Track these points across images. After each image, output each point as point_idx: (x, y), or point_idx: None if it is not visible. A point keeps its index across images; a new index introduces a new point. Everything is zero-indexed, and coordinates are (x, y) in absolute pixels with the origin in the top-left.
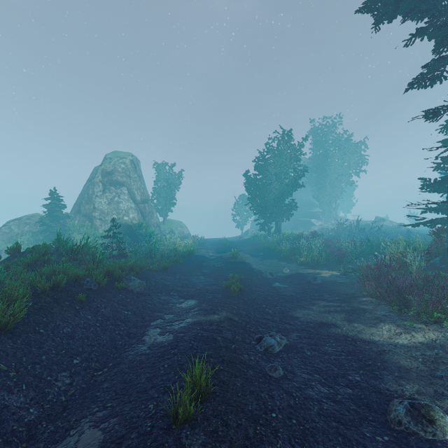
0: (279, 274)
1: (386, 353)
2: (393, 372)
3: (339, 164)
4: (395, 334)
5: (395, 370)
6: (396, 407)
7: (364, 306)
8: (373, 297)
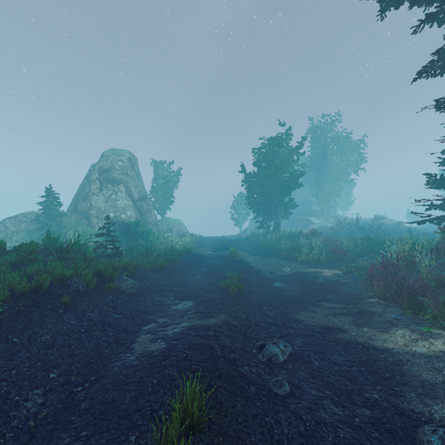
0: (279, 273)
1: (404, 364)
2: (416, 388)
3: (337, 162)
4: (410, 341)
5: (418, 386)
6: (429, 437)
7: (372, 308)
8: (381, 298)
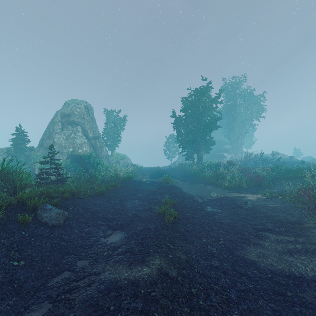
0: (208, 197)
1: None
2: None
3: (244, 111)
4: None
5: None
6: None
7: None
8: None
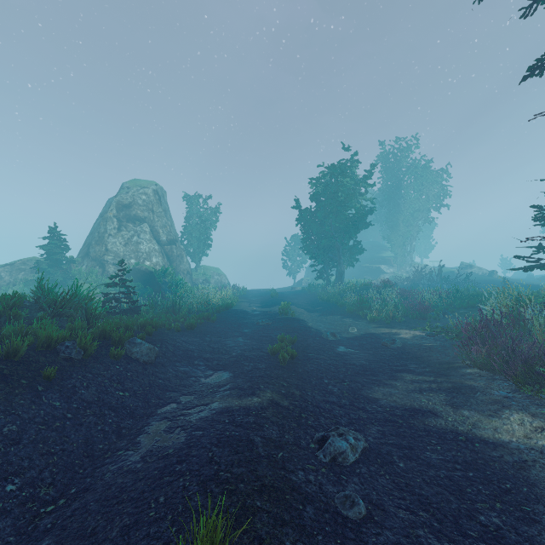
0: (344, 334)
1: (531, 468)
2: None
3: (415, 197)
4: (533, 430)
5: None
6: None
7: (471, 382)
8: (483, 368)
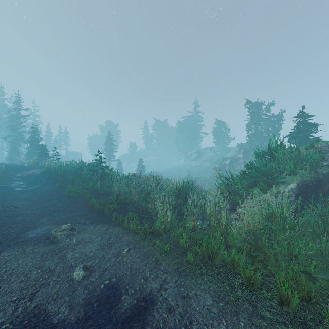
0: None
1: None
2: None
3: None
4: None
5: None
6: None
7: None
8: None
